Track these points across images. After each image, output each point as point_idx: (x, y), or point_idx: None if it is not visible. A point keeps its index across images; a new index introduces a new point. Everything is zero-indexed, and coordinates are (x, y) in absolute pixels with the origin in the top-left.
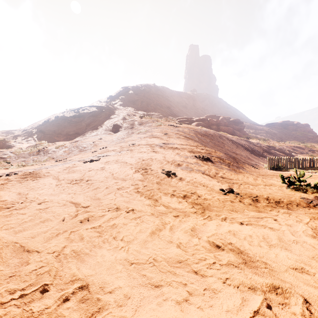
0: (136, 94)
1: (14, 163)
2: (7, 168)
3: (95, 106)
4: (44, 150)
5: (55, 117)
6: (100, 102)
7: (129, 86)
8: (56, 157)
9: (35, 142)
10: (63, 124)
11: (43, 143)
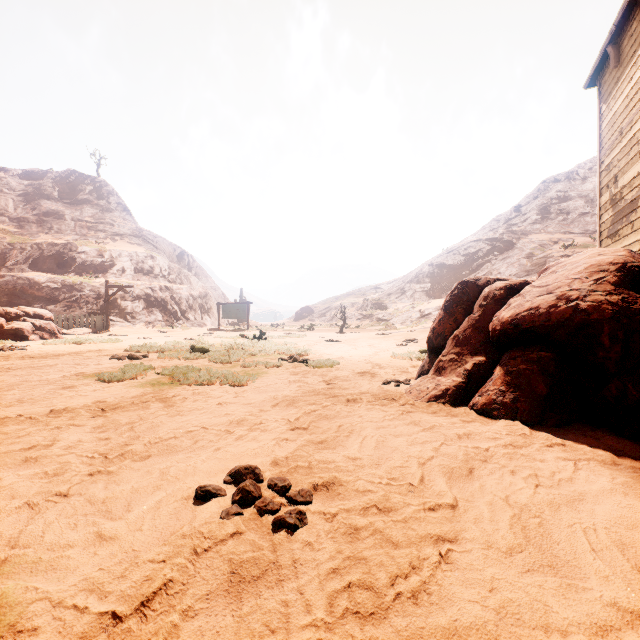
0: (573, 190)
1: (395, 325)
2: (395, 329)
3: (483, 239)
4: (420, 311)
5: (429, 264)
6: (495, 222)
7: (558, 175)
8: (433, 319)
9: (407, 301)
10: (439, 274)
11: (418, 302)
